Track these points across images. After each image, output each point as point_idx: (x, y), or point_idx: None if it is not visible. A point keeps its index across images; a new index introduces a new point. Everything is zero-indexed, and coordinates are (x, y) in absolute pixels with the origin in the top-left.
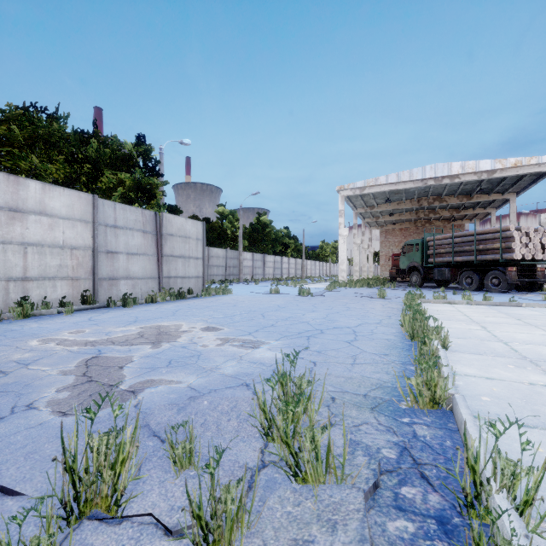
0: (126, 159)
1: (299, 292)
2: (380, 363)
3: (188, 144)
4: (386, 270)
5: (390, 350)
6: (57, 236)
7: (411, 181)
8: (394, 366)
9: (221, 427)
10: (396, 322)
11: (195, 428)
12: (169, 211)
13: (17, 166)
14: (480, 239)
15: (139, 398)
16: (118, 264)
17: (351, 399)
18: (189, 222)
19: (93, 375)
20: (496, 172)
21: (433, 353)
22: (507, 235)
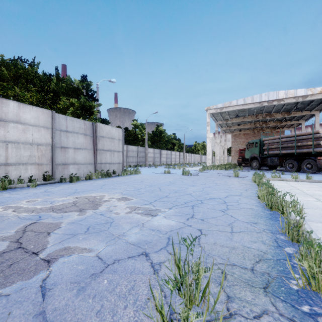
0: (75, 90)
1: (183, 172)
2: (254, 232)
3: (114, 82)
4: (235, 159)
5: (257, 218)
6: (28, 137)
7: (252, 103)
8: (266, 235)
9: (116, 318)
10: (252, 195)
11: (90, 318)
12: (102, 122)
13: (7, 94)
14: (299, 139)
15: (50, 270)
16: (68, 155)
17: (241, 275)
18: (114, 129)
19: (23, 242)
20: (308, 97)
21: (300, 226)
22: (317, 136)
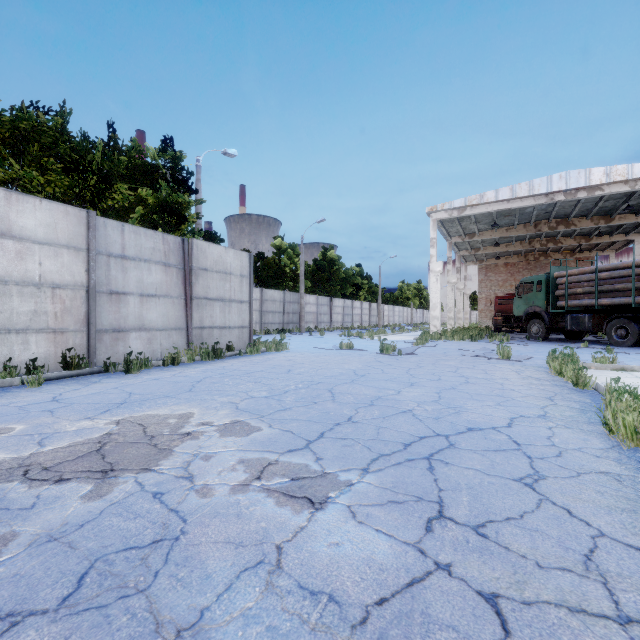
0: (148, 169)
1: (382, 348)
2: None
3: (233, 155)
4: (487, 317)
5: None
6: (30, 269)
7: (531, 196)
8: None
9: None
10: (578, 416)
11: None
12: (206, 239)
13: None
14: None
15: None
16: (126, 310)
17: None
18: (231, 252)
19: None
20: None
21: None
22: None
